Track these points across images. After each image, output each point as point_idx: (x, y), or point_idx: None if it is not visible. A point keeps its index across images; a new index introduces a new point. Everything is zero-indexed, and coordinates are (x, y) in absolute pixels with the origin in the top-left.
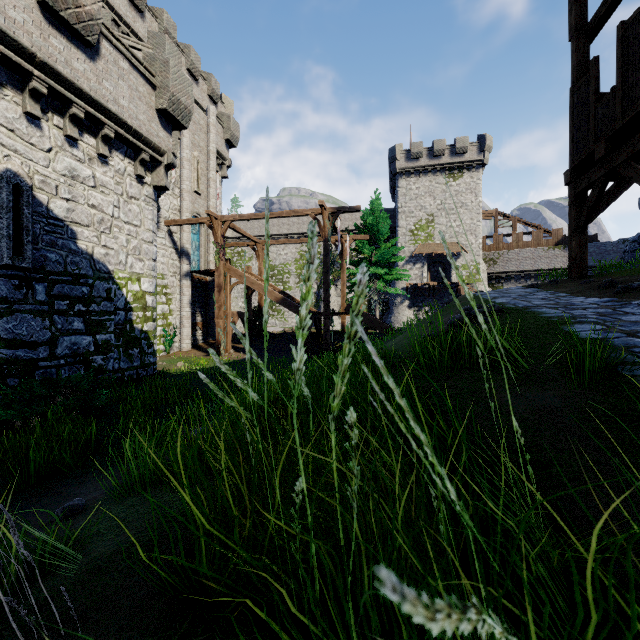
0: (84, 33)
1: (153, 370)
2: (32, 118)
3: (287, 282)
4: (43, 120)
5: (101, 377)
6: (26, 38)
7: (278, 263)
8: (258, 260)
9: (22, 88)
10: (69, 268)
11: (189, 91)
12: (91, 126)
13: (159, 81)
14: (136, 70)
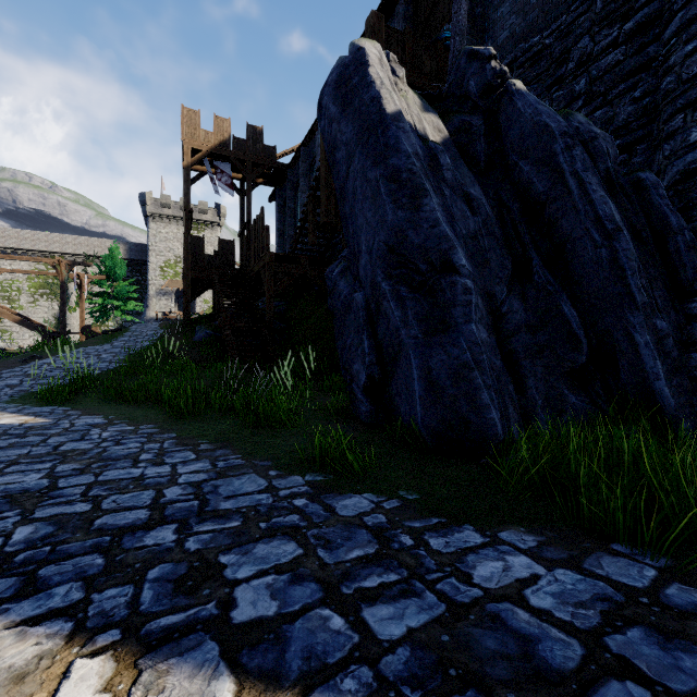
0: None
1: None
2: None
3: (16, 300)
4: None
5: None
6: None
7: (3, 278)
8: None
9: None
10: None
11: None
12: None
13: None
14: None
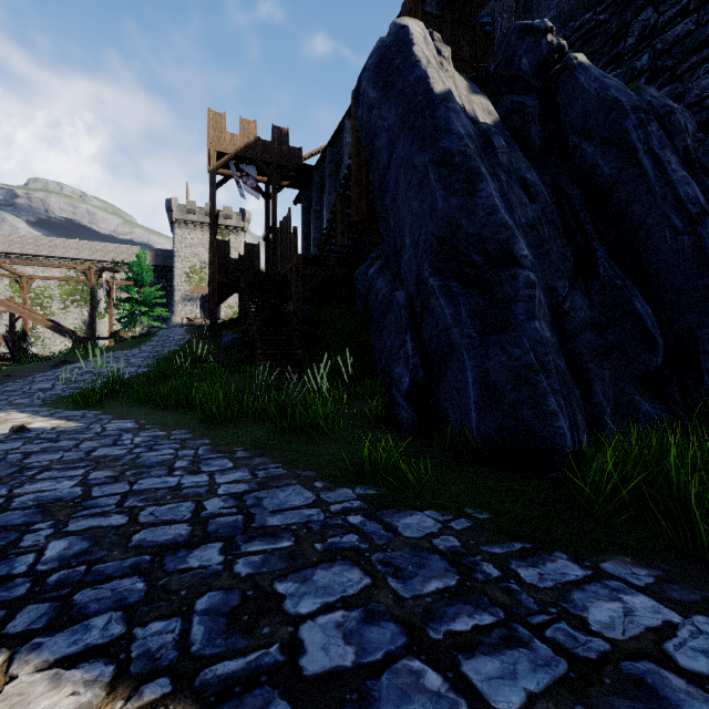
0: None
1: None
2: None
3: (49, 307)
4: None
5: None
6: None
7: (36, 286)
8: (23, 291)
9: None
10: None
11: None
12: None
13: None
14: None
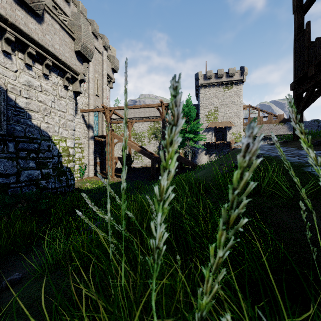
0: (35, 9)
1: (73, 188)
2: (6, 54)
3: (143, 141)
4: (12, 55)
5: (43, 193)
6: (2, 10)
7: (139, 132)
8: (128, 130)
9: (1, 37)
10: (27, 134)
11: (92, 41)
12: (39, 59)
13: (76, 36)
14: (64, 30)
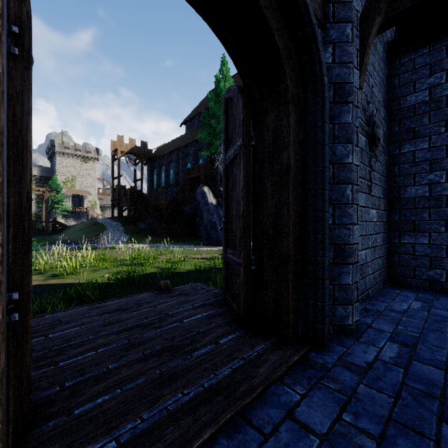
0: None
1: None
2: None
3: None
4: None
5: None
6: None
7: None
8: None
9: None
10: None
11: None
12: None
13: None
14: None
